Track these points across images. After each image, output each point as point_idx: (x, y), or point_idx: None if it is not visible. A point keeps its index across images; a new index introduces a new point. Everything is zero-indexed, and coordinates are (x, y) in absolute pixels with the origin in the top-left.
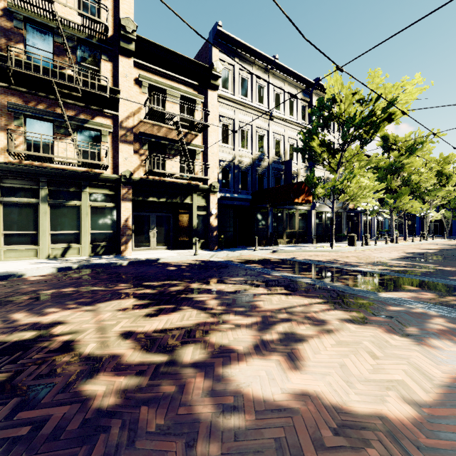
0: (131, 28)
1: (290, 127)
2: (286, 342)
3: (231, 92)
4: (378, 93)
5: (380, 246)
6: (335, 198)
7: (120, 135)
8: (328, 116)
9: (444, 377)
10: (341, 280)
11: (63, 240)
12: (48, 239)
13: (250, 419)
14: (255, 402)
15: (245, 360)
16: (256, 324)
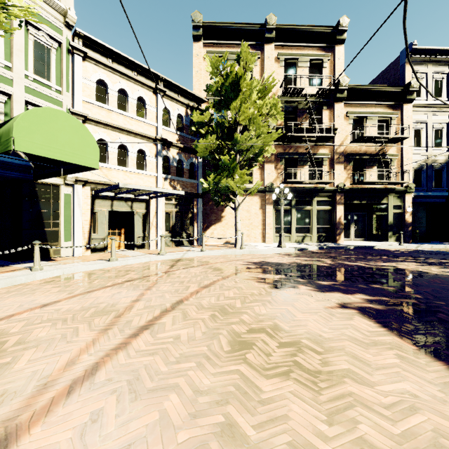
0: (346, 82)
1: None
2: None
3: (423, 98)
4: None
5: None
6: None
7: (335, 158)
8: None
9: None
10: None
11: (301, 231)
12: (295, 231)
13: None
14: None
15: None
16: None
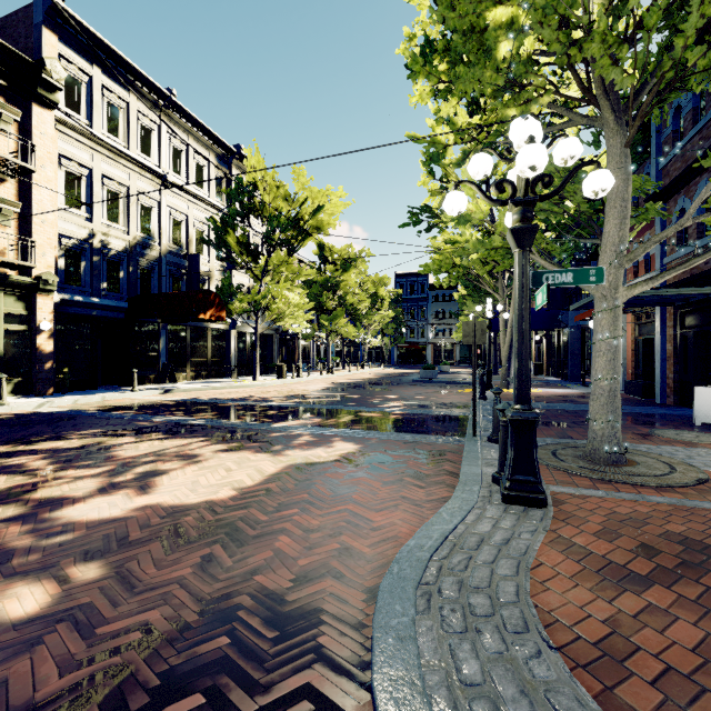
0: None
1: (198, 205)
2: (143, 478)
3: (85, 120)
4: (305, 195)
5: (313, 377)
6: (259, 316)
7: None
8: (250, 205)
9: (274, 471)
10: (242, 417)
11: None
12: None
13: (80, 533)
14: (89, 523)
15: (83, 501)
16: (108, 472)
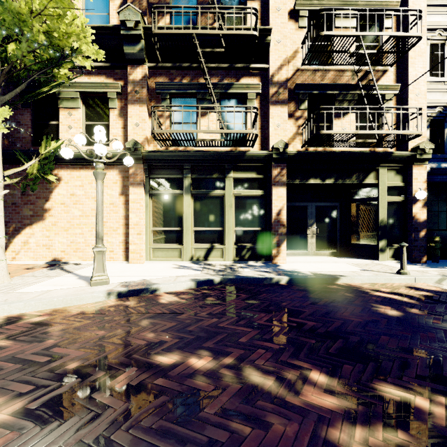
0: None
1: None
2: None
3: None
4: None
5: None
6: None
7: (269, 94)
8: None
9: None
10: None
11: (206, 239)
12: (191, 238)
13: None
14: None
15: None
16: None
